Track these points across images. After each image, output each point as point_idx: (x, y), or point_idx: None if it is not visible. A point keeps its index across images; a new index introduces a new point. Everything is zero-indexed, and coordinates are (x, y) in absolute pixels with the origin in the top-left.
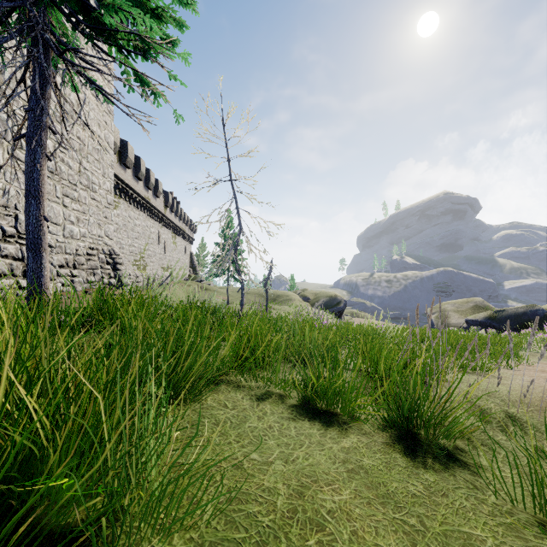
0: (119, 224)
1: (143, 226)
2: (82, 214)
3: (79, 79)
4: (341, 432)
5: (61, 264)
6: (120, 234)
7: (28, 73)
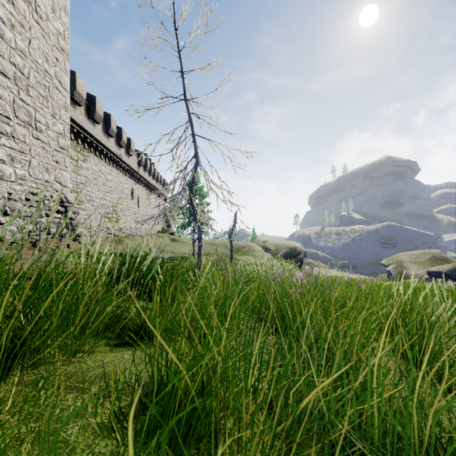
0: (88, 177)
1: (115, 181)
2: (19, 154)
3: None
4: None
5: None
6: (89, 187)
7: None
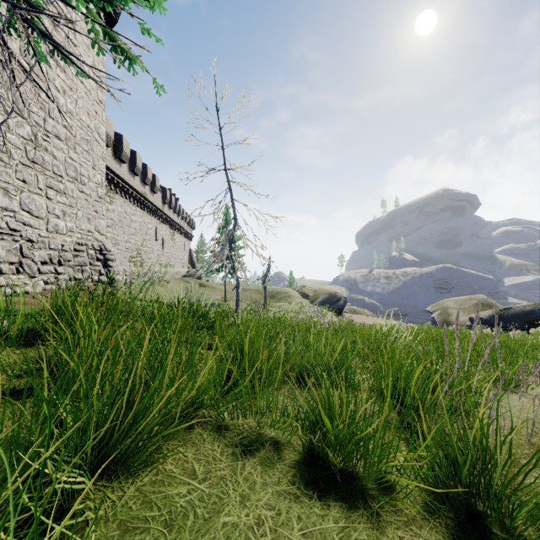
0: (114, 219)
1: (140, 222)
2: (69, 208)
3: (65, 64)
4: (371, 524)
5: (43, 260)
6: (115, 230)
7: (4, 52)
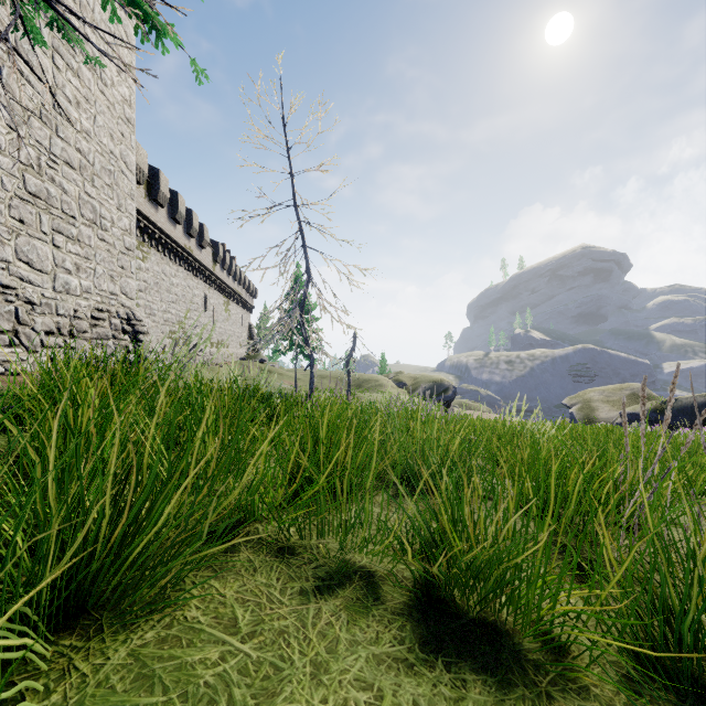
0: (148, 282)
1: (183, 286)
2: (84, 261)
3: (79, 67)
4: None
5: (48, 330)
6: (149, 296)
7: None
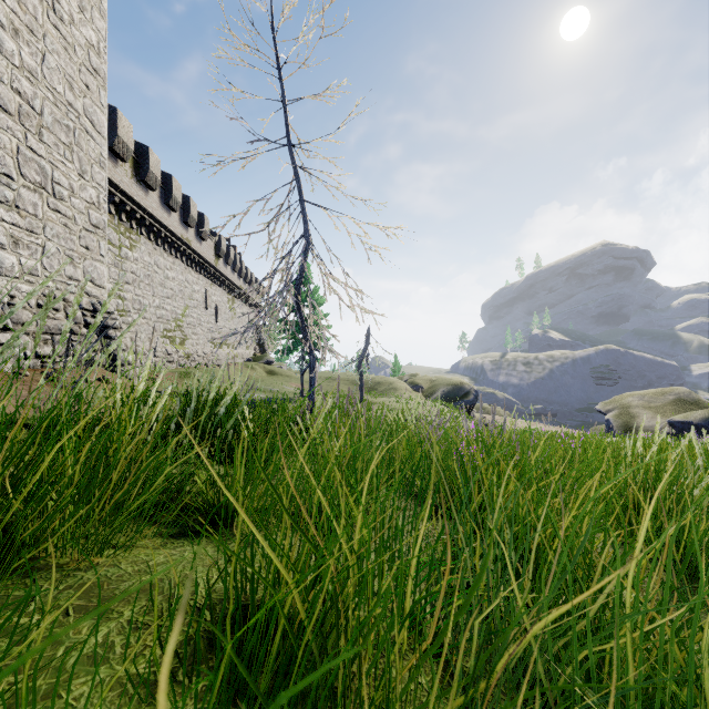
0: (137, 273)
1: (180, 280)
2: (27, 234)
3: None
4: None
5: None
6: (139, 289)
7: None
